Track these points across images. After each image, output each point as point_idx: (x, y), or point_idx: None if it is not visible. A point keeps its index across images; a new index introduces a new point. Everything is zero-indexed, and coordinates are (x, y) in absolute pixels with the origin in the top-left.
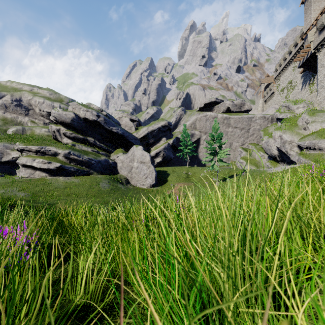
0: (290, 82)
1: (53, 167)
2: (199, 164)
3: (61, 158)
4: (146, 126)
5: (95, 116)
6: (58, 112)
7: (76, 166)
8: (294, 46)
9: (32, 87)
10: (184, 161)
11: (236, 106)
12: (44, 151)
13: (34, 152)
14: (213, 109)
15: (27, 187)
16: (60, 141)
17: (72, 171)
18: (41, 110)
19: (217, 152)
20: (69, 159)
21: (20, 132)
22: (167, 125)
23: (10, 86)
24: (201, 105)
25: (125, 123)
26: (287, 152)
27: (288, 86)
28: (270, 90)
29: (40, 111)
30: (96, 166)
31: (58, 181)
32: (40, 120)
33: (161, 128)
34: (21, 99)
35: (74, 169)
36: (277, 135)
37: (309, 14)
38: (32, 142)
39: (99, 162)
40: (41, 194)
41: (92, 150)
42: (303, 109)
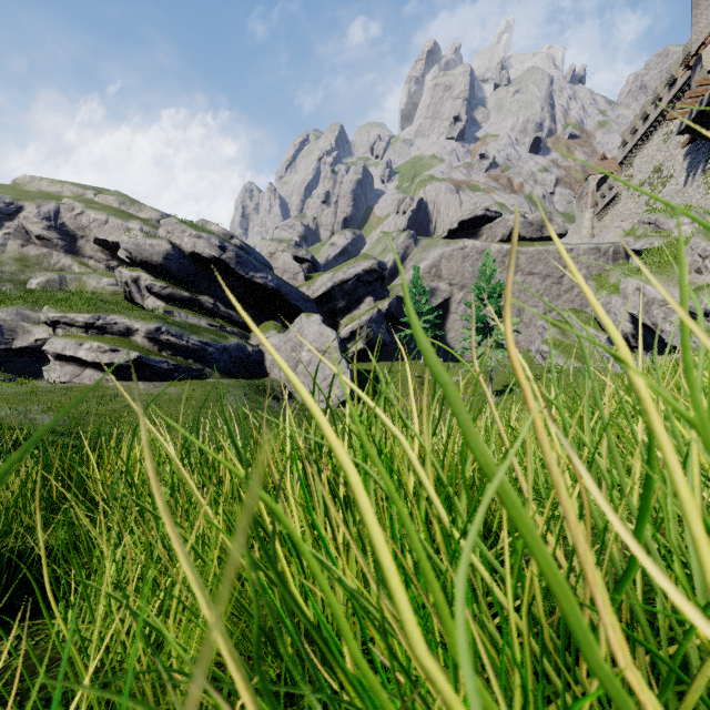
0: (658, 169)
1: (122, 361)
2: (447, 356)
3: (140, 340)
4: (329, 272)
5: (217, 249)
6: (134, 241)
7: (173, 359)
8: (667, 87)
9: (82, 189)
10: (413, 350)
11: (533, 227)
12: (104, 324)
13: (81, 326)
14: (478, 234)
15: (61, 404)
16: (140, 304)
17: (164, 371)
18: (102, 240)
19: (491, 326)
20: (158, 344)
21: (55, 286)
22: (376, 269)
23: (37, 187)
24: (452, 224)
25: (282, 265)
26: (657, 325)
27: (653, 177)
28: (611, 188)
29: (99, 241)
30: (217, 360)
31: (132, 390)
32: (99, 260)
33: (363, 276)
34: (59, 216)
35: (170, 366)
36: (632, 287)
37: (703, 10)
38: (77, 305)
39: (224, 351)
40: (93, 419)
41: (209, 324)
42: (691, 227)
